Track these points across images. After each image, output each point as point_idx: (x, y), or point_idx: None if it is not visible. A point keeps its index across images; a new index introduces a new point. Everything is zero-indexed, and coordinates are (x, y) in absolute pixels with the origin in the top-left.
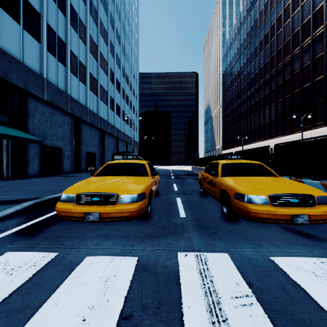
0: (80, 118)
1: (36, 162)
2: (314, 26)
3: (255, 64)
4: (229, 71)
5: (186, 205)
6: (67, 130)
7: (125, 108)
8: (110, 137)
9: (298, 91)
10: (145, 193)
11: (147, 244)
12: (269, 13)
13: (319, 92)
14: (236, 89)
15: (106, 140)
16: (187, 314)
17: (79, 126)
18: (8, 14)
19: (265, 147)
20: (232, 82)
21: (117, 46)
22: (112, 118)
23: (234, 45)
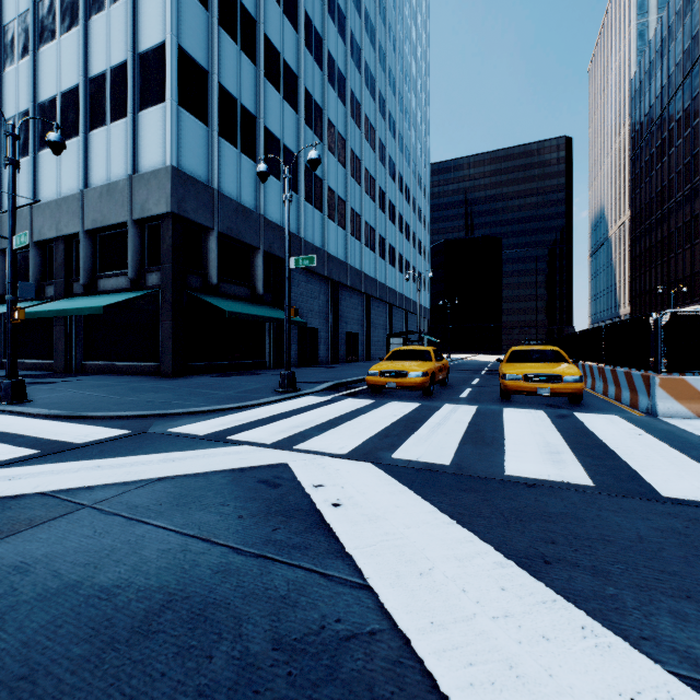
0: (338, 282)
1: (292, 348)
2: None
3: None
4: (648, 130)
5: (473, 393)
6: (323, 301)
7: (404, 247)
8: (379, 305)
9: None
10: (428, 373)
11: (428, 402)
12: None
13: None
14: (665, 171)
15: (372, 310)
16: (440, 411)
17: (338, 295)
18: (272, 175)
19: (600, 328)
20: (655, 155)
21: (391, 143)
22: (382, 272)
23: (660, 68)
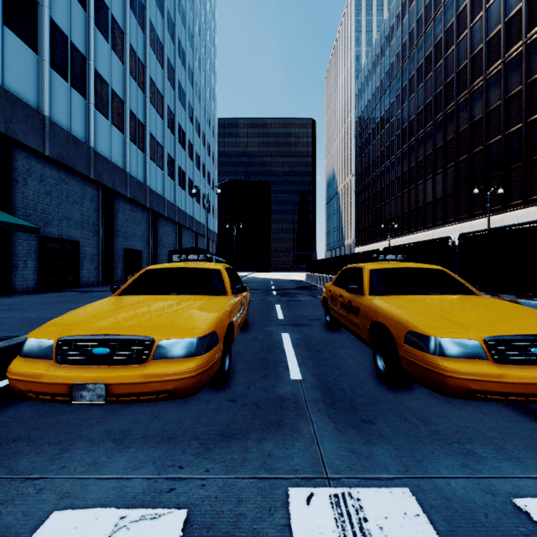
0: (113, 189)
1: (29, 266)
2: (507, 43)
3: (410, 105)
4: (367, 116)
5: (301, 350)
6: (89, 209)
7: (195, 174)
8: (168, 224)
9: (481, 149)
10: (217, 334)
11: (217, 460)
12: (432, 21)
13: (515, 152)
14: (378, 146)
15: (160, 228)
16: None
17: (112, 204)
18: None
19: (442, 240)
20: (371, 134)
21: (180, 70)
22: (171, 192)
23: (375, 74)
